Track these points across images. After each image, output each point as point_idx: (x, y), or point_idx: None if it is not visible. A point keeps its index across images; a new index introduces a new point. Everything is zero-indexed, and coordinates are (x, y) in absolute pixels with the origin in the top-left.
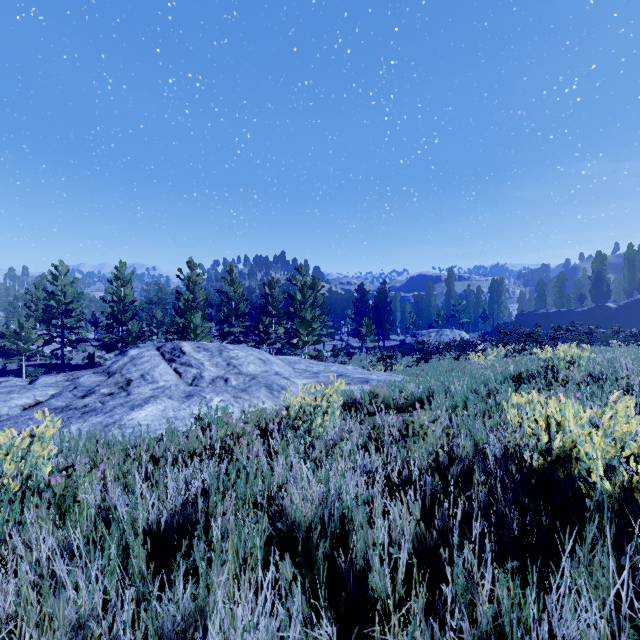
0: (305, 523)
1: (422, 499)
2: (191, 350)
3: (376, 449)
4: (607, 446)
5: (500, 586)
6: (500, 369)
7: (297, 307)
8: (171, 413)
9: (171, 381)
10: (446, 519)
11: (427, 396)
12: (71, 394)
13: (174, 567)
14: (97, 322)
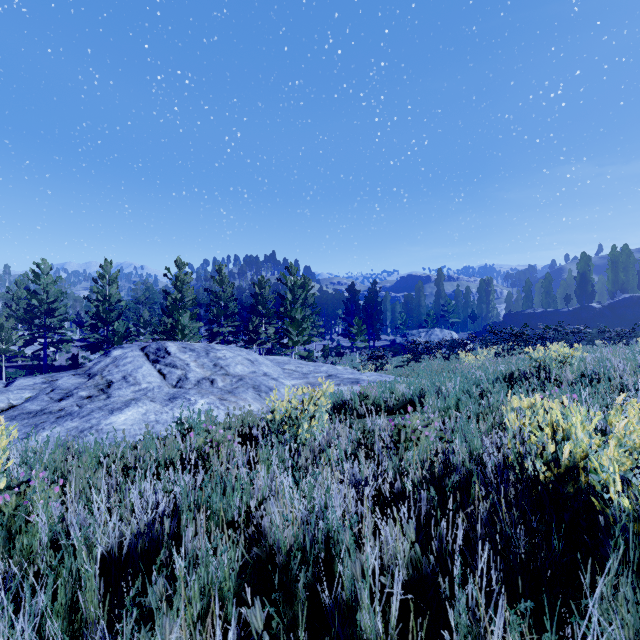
0: (286, 546)
1: (416, 514)
2: (176, 350)
3: (366, 456)
4: (621, 457)
5: (511, 630)
6: (491, 369)
7: (287, 307)
8: (152, 417)
9: (154, 383)
10: (444, 541)
11: (418, 397)
12: (47, 397)
13: (129, 606)
14: (82, 322)
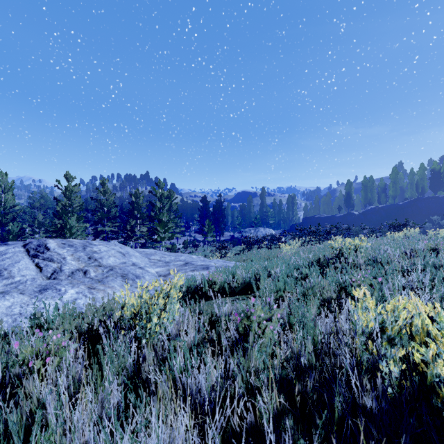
0: None
1: None
2: (56, 246)
3: (213, 353)
4: None
5: None
6: (304, 256)
7: (156, 212)
8: (17, 309)
9: (29, 276)
10: None
11: (255, 280)
12: None
13: None
14: None
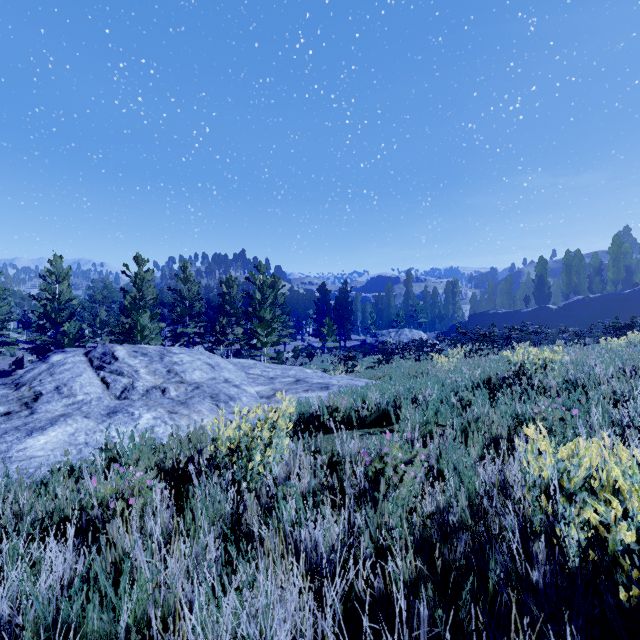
0: None
1: (407, 626)
2: (126, 355)
3: (333, 504)
4: None
5: None
6: (467, 373)
7: (256, 307)
8: (82, 437)
9: (93, 394)
10: None
11: (393, 407)
12: None
13: None
14: (30, 322)
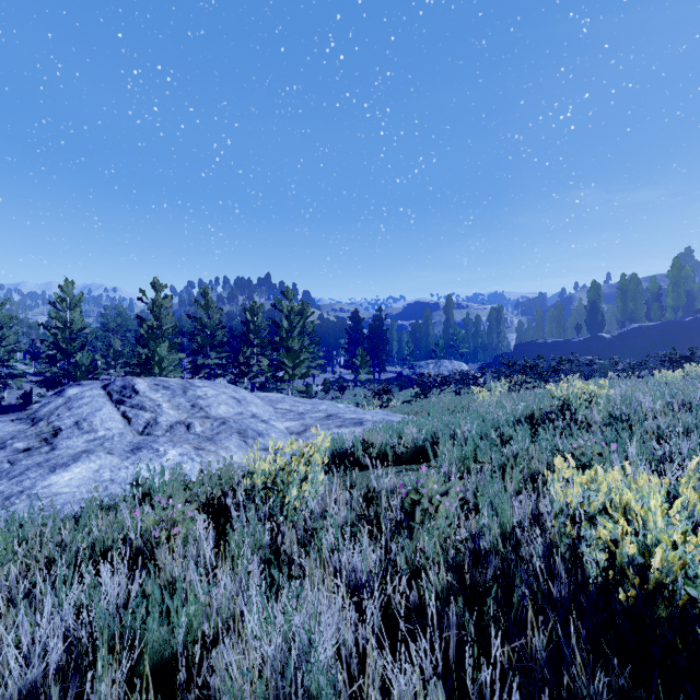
0: None
1: (439, 636)
2: (147, 388)
3: (370, 535)
4: None
5: None
6: (509, 407)
7: (283, 336)
8: (107, 474)
9: (115, 429)
10: None
11: (431, 443)
12: None
13: None
14: (38, 353)
